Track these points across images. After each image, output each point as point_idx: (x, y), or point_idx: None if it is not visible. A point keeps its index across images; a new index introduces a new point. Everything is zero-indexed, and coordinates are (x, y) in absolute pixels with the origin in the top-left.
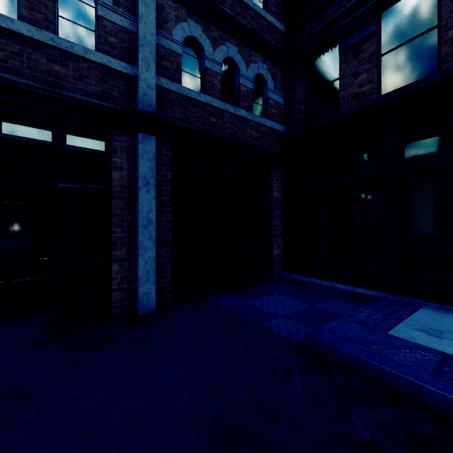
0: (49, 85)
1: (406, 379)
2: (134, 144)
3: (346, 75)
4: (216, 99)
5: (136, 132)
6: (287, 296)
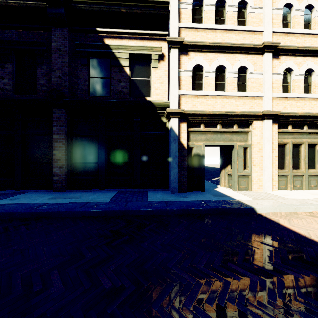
0: None
1: None
2: None
3: None
4: None
5: None
6: None
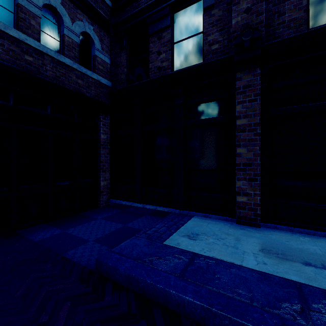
0: None
1: (159, 287)
2: None
3: (153, 52)
4: (32, 38)
5: None
6: (107, 219)
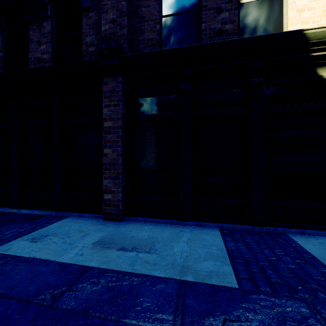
0: None
1: None
2: None
3: (33, 40)
4: None
5: None
6: None
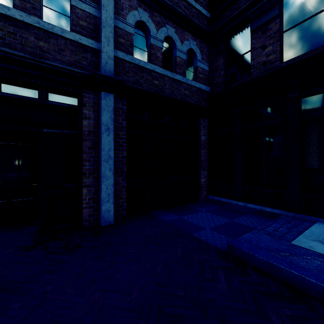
0: (35, 57)
1: (310, 281)
2: (99, 100)
3: (256, 48)
4: (158, 67)
5: (100, 91)
6: (211, 213)
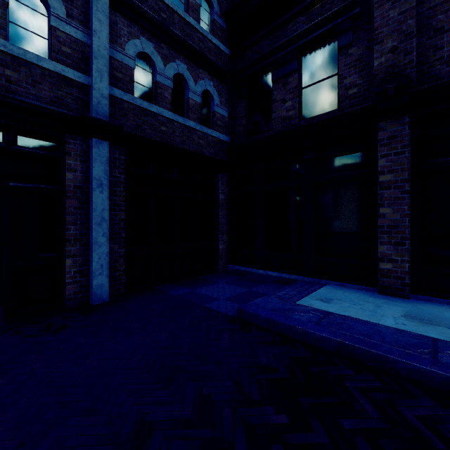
0: None
1: (297, 327)
2: (88, 147)
3: (277, 100)
4: (166, 110)
5: (89, 136)
6: (229, 284)
